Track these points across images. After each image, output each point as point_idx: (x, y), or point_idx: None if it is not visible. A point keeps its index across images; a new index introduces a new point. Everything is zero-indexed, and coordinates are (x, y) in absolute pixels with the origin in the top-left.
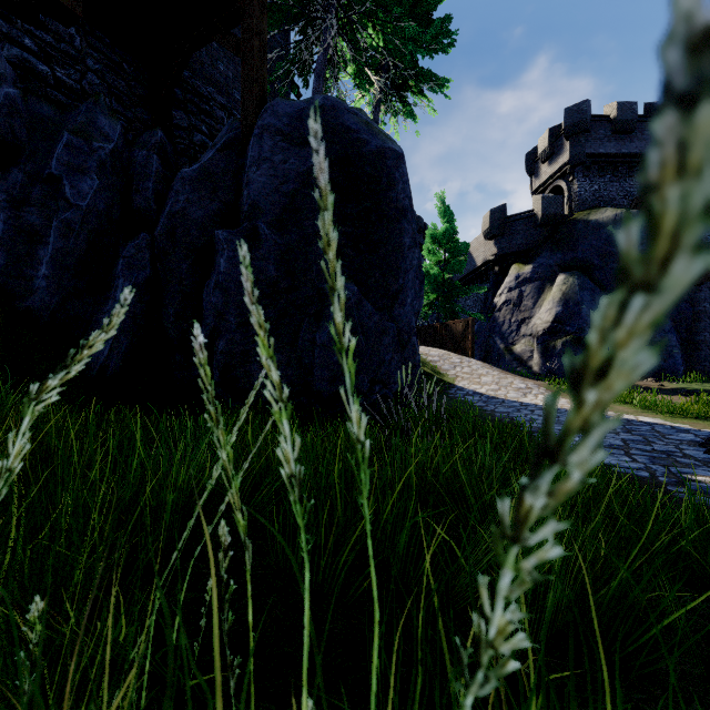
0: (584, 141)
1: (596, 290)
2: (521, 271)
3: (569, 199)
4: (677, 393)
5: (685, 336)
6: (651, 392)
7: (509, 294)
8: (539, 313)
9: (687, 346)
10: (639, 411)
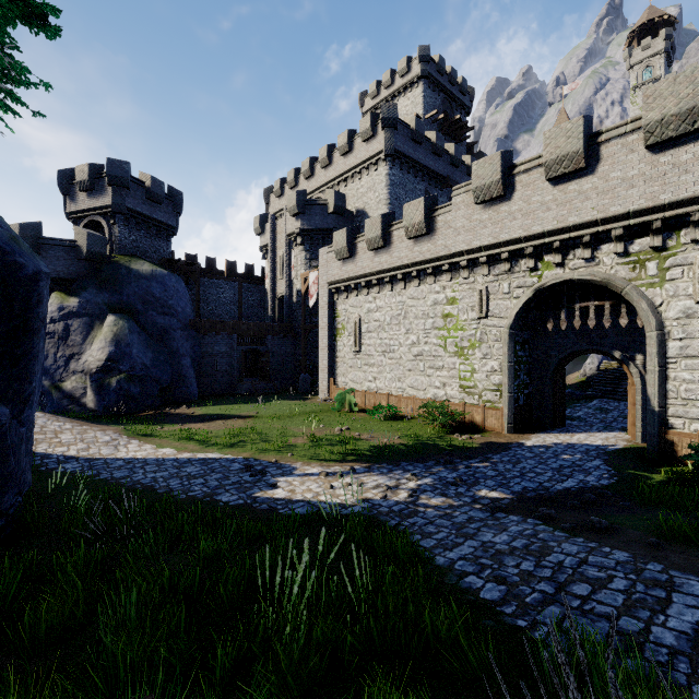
0: (125, 196)
1: (142, 333)
2: (66, 302)
3: (111, 239)
4: (206, 419)
5: (198, 369)
6: (191, 420)
7: (53, 326)
8: (91, 350)
9: (199, 376)
10: (202, 447)
